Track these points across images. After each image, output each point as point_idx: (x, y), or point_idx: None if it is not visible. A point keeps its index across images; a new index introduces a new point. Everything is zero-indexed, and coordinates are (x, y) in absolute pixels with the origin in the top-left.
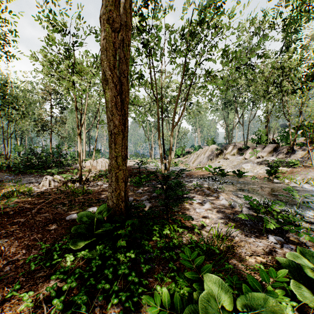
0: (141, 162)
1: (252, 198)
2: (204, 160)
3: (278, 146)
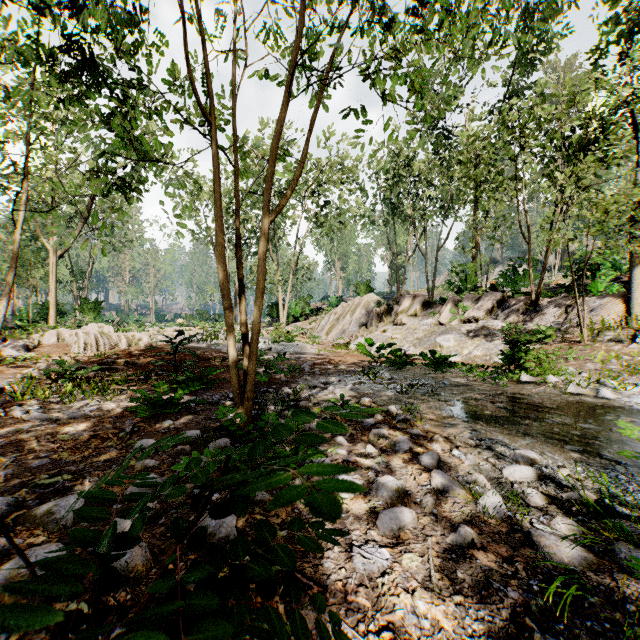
0: (180, 334)
1: (519, 452)
2: (352, 326)
3: (506, 297)
